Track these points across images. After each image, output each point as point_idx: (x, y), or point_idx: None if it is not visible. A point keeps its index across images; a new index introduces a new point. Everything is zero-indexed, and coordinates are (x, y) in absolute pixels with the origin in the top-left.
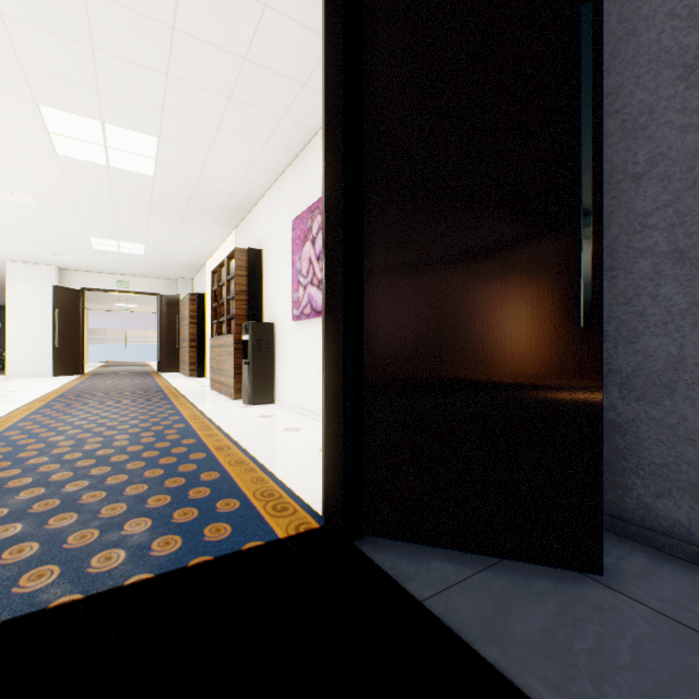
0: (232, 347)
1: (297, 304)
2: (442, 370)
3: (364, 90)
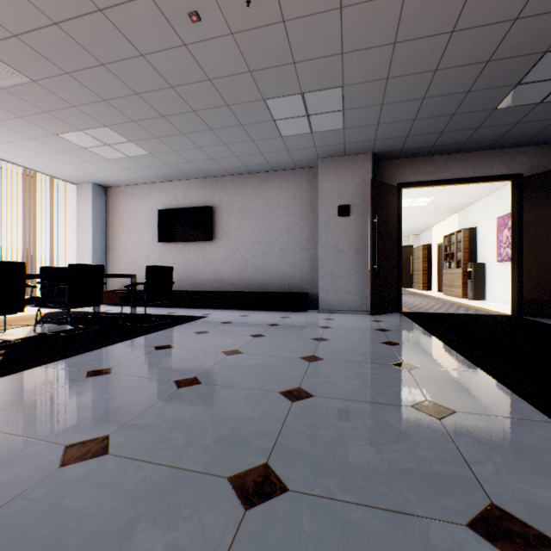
0: (460, 274)
1: (499, 255)
2: (544, 280)
3: (522, 217)
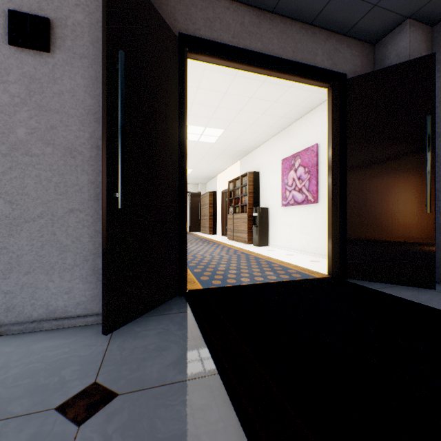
0: (246, 219)
1: (285, 199)
2: (376, 226)
3: (346, 137)
